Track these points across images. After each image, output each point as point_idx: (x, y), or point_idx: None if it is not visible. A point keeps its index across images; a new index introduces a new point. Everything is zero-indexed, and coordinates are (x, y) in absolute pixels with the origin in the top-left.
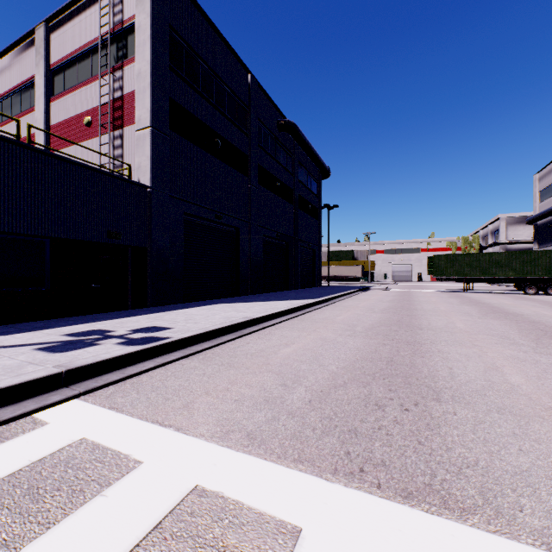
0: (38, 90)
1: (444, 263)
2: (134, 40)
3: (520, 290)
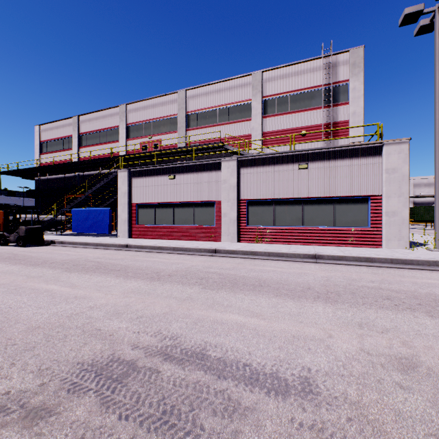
0: (255, 110)
1: (423, 211)
2: (342, 93)
3: None
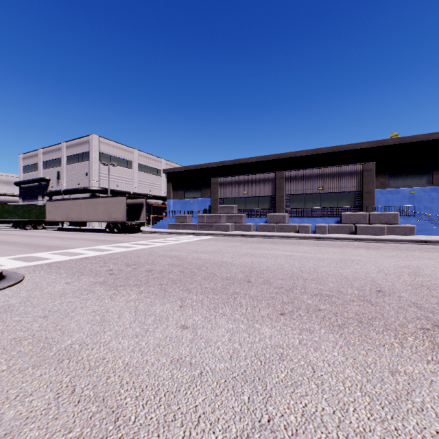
0: None
1: None
2: None
3: (17, 228)
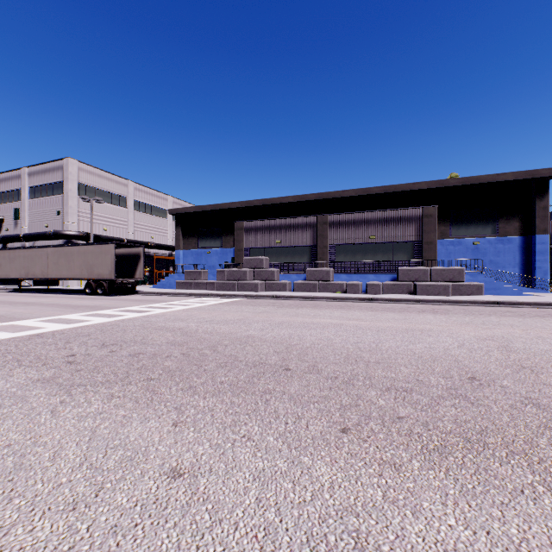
0: None
1: None
2: None
3: None
